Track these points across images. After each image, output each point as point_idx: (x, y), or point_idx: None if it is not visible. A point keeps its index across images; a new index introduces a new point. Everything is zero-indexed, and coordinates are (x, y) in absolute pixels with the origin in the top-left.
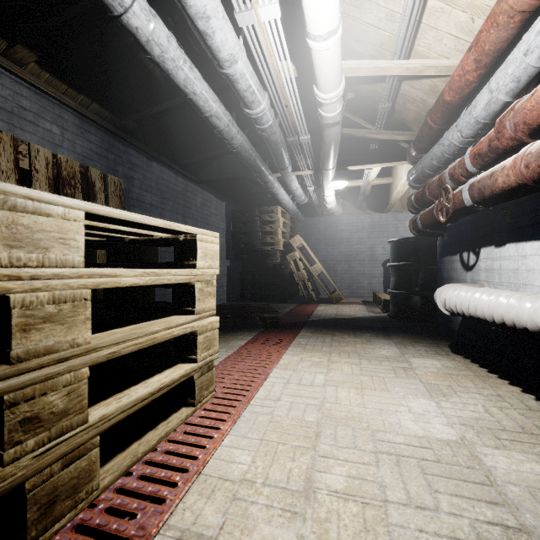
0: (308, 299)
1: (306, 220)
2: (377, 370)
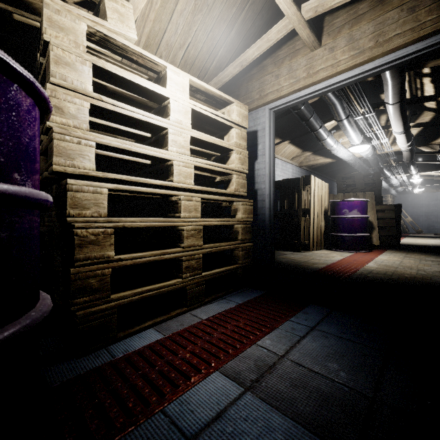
0: (404, 232)
1: (400, 196)
2: (429, 239)
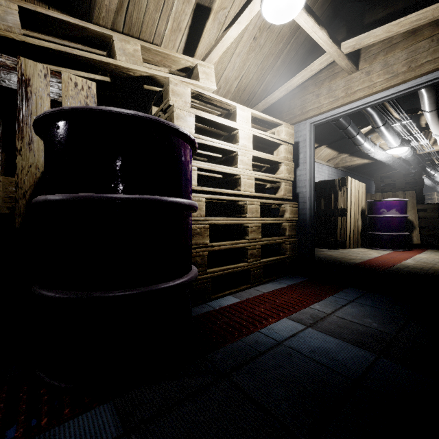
0: None
1: None
2: None
